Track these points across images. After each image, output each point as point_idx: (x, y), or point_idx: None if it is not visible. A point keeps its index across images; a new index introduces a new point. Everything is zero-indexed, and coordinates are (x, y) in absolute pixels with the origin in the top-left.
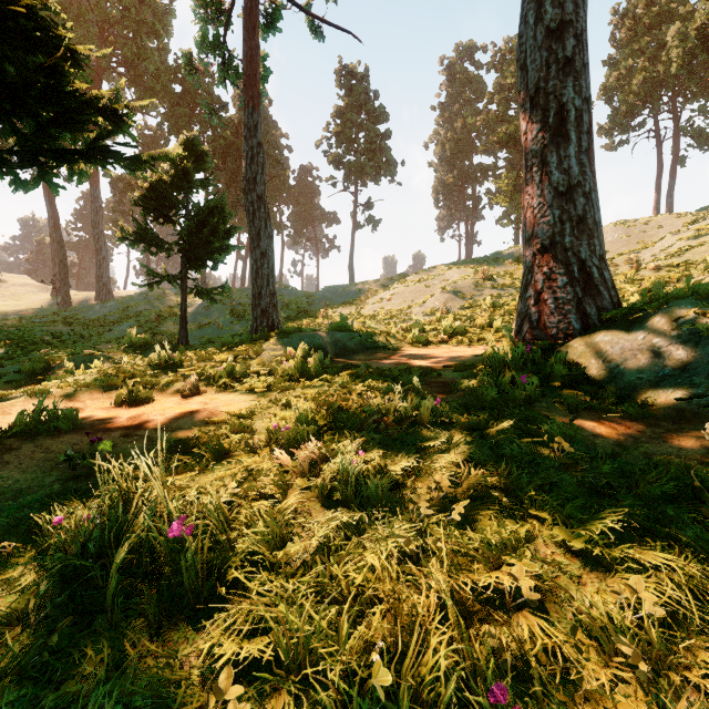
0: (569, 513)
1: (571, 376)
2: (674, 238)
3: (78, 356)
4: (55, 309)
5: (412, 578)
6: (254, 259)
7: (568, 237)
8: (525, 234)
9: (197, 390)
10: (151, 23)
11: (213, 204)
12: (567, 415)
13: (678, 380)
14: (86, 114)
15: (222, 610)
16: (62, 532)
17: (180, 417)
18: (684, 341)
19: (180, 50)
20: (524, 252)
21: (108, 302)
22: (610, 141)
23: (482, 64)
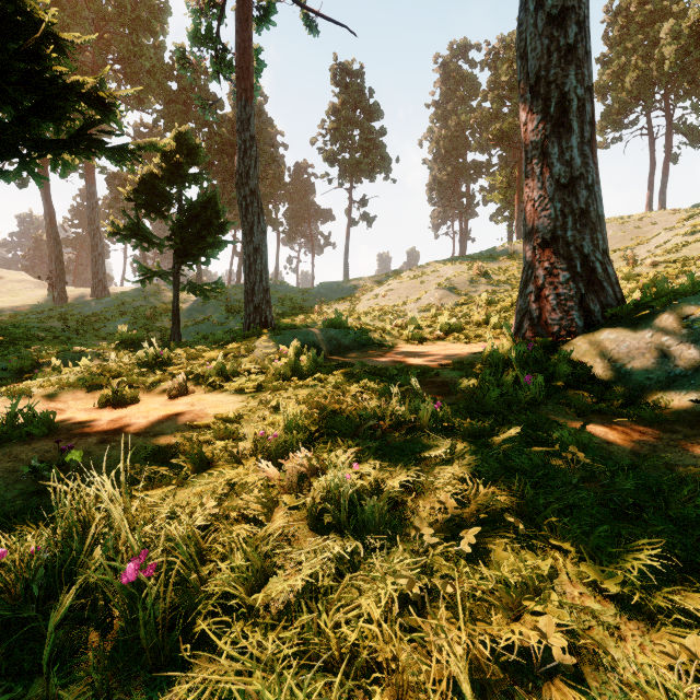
0: (596, 542)
1: (575, 375)
2: (669, 234)
3: (67, 353)
4: (51, 305)
5: (416, 628)
6: (247, 255)
7: (571, 231)
8: (525, 228)
9: (185, 390)
10: (146, 20)
11: (205, 199)
12: (576, 419)
13: (691, 381)
14: (69, 102)
15: (186, 672)
16: (2, 569)
17: (163, 420)
18: (695, 340)
19: (172, 43)
20: (524, 246)
21: (103, 299)
22: (603, 138)
23: (476, 63)
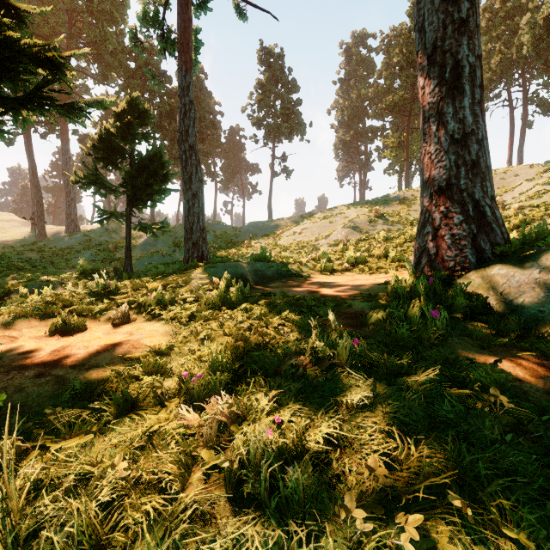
0: None
1: (472, 307)
2: (530, 184)
3: (35, 282)
4: (33, 240)
5: None
6: (186, 200)
7: (463, 179)
8: (422, 177)
9: (127, 318)
10: (110, 12)
11: (152, 153)
12: (482, 353)
13: None
14: (23, 64)
15: None
16: None
17: (101, 350)
18: None
19: (126, 25)
20: (421, 193)
21: (75, 235)
22: None
23: (372, 48)
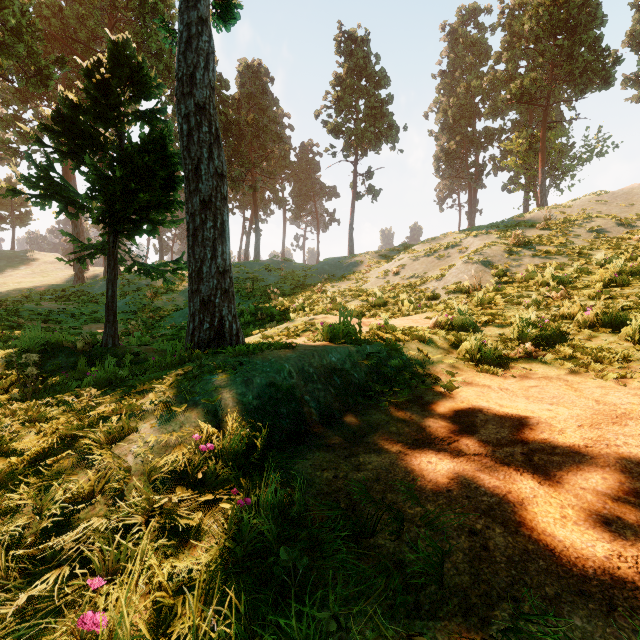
0: None
1: None
2: None
3: None
4: (70, 285)
5: None
6: (189, 213)
7: None
8: None
9: None
10: (153, 3)
11: (143, 135)
12: None
13: None
14: None
15: None
16: None
17: None
18: None
19: None
20: None
21: None
22: (639, 91)
23: (485, 27)
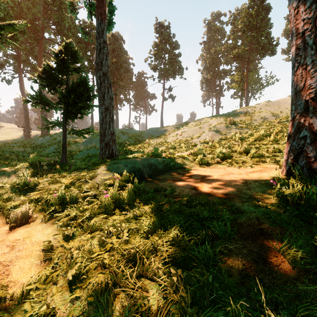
0: None
1: None
2: None
3: None
4: (23, 139)
5: None
6: (100, 112)
7: None
8: (295, 87)
9: (28, 218)
10: (66, 3)
11: (79, 80)
12: None
13: None
14: None
15: None
16: None
17: None
18: None
19: None
20: (293, 101)
21: (46, 136)
22: (288, 56)
23: (224, 22)
